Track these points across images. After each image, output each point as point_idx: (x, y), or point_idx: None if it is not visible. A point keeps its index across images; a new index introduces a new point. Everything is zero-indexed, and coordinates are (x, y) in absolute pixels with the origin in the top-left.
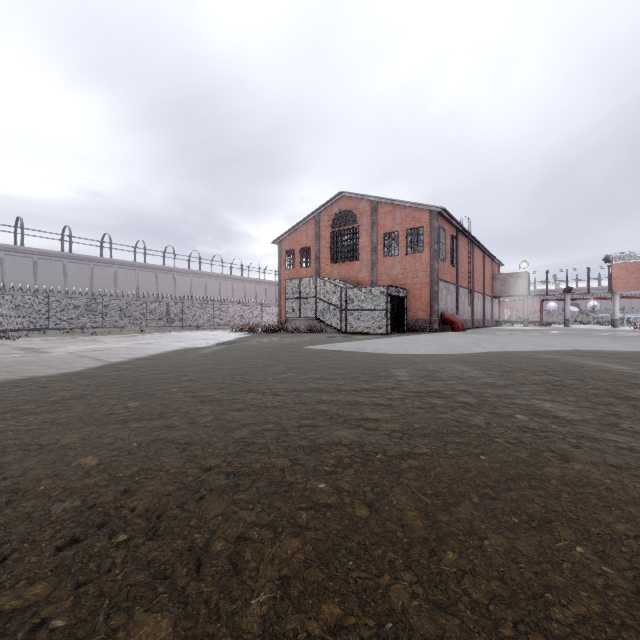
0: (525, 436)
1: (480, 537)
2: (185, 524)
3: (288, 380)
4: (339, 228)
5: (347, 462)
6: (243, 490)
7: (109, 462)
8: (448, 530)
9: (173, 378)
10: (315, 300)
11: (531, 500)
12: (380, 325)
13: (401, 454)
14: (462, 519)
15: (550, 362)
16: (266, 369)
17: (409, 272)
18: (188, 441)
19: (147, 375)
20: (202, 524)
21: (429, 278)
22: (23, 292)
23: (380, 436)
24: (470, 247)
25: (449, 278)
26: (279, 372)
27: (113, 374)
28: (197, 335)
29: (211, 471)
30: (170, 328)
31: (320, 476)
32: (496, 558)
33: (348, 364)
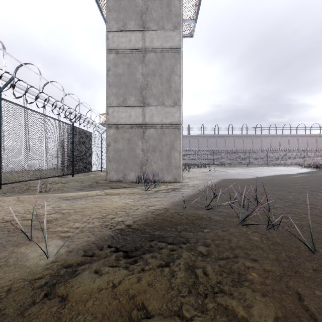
0: None
1: None
2: None
3: None
4: None
5: None
6: None
7: (297, 198)
8: None
9: (291, 184)
10: None
11: None
12: None
13: None
14: None
15: None
16: None
17: None
18: (321, 198)
19: (278, 182)
20: None
21: None
22: (206, 151)
23: None
24: None
25: None
26: None
27: (264, 180)
28: (280, 169)
29: None
30: (259, 165)
31: None
32: None
33: None
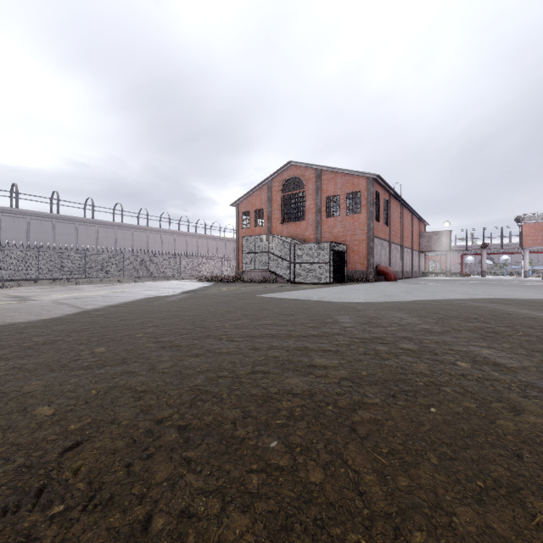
0: (470, 385)
1: (447, 511)
2: (127, 492)
3: (243, 326)
4: (288, 192)
5: (299, 414)
6: (192, 448)
7: (64, 412)
8: (411, 502)
9: (140, 324)
10: (268, 254)
11: (493, 461)
12: (324, 276)
13: (352, 404)
14: (424, 486)
15: (479, 310)
16: (224, 315)
17: (348, 230)
18: (145, 389)
19: (117, 321)
20: (145, 491)
21: (366, 235)
22: (17, 247)
23: (330, 384)
24: (401, 209)
25: (383, 235)
26: (235, 318)
27: (86, 320)
28: (166, 284)
29: (163, 424)
30: (144, 278)
31: (272, 430)
32: (470, 541)
33: (297, 311)
